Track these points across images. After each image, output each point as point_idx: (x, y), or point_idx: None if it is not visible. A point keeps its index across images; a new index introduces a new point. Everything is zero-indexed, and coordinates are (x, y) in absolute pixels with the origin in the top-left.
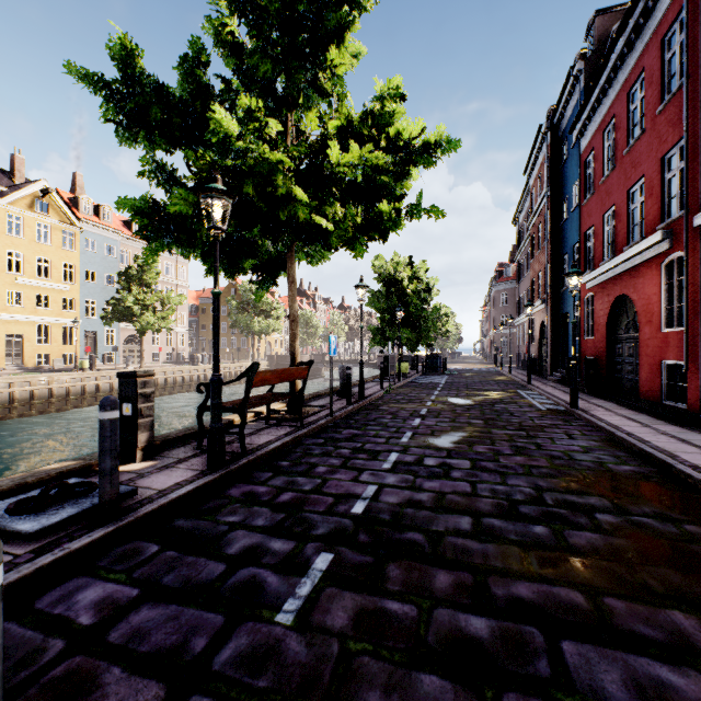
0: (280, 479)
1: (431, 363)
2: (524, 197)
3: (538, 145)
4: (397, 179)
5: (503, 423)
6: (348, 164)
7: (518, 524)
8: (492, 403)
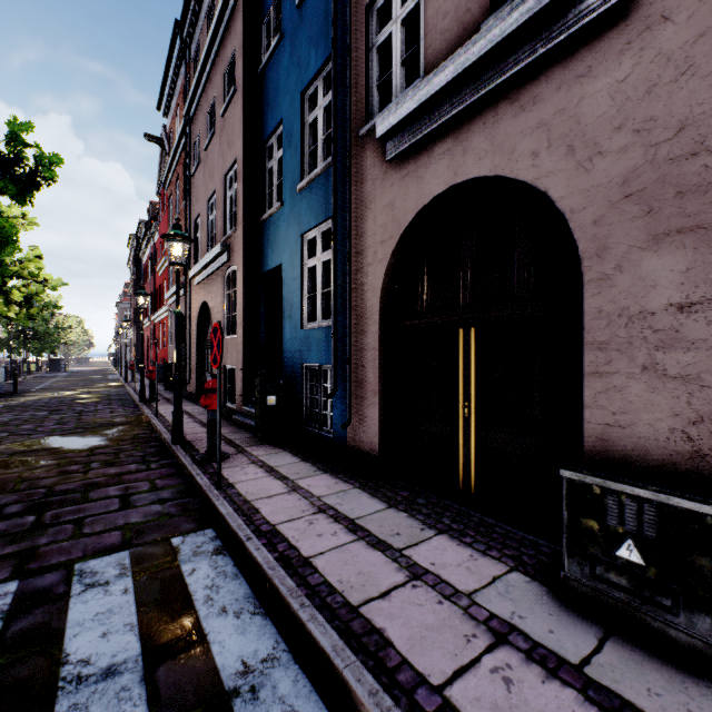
0: (7, 389)
1: (55, 365)
2: (131, 257)
3: (132, 240)
4: (39, 291)
5: (88, 381)
6: (22, 295)
7: (76, 387)
8: (89, 378)
